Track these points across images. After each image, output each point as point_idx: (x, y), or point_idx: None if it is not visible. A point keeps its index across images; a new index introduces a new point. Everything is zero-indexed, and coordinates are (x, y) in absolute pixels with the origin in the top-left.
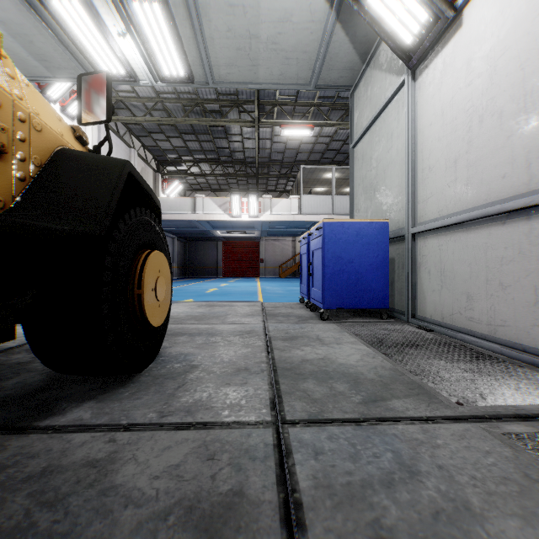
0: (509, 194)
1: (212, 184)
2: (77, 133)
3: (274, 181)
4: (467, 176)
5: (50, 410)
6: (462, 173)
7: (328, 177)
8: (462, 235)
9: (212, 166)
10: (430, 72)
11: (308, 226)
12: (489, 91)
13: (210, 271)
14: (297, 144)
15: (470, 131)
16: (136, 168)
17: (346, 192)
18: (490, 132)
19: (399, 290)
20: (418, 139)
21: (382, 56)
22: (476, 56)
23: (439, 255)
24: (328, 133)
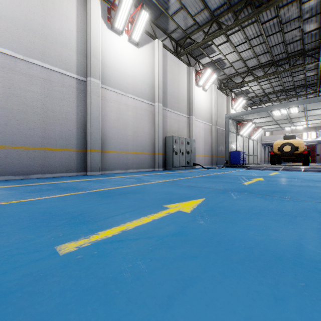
0: None
1: None
2: None
3: None
4: None
5: None
6: None
7: None
8: None
9: None
10: None
11: None
12: None
13: None
14: None
15: None
16: None
17: None
18: None
19: None
20: None
21: None
22: None
23: None
24: None
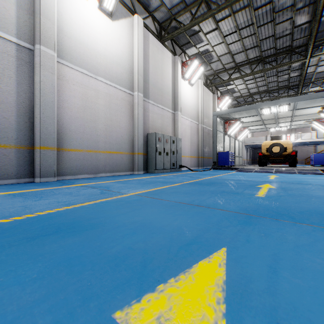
0: None
1: None
2: None
3: None
4: None
5: None
6: None
7: None
8: None
9: None
10: None
11: (322, 141)
12: None
13: None
14: None
15: None
16: None
17: None
18: None
19: None
20: None
21: None
22: None
23: None
24: None
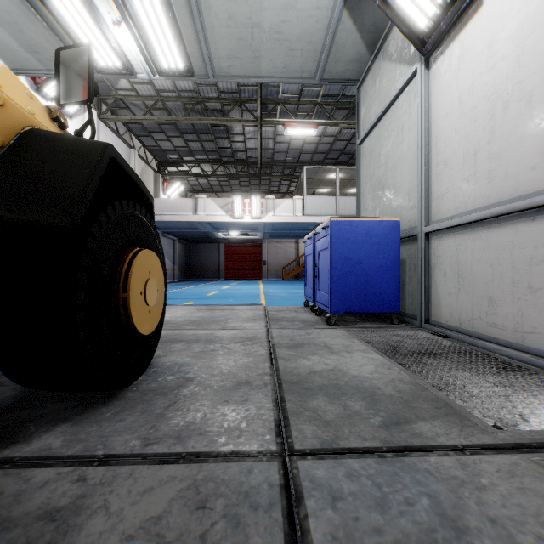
0: (539, 187)
1: (214, 185)
2: (54, 114)
3: (276, 182)
4: (489, 169)
5: (15, 436)
6: (483, 165)
7: (331, 177)
8: (483, 233)
9: (214, 166)
10: (446, 59)
11: (312, 228)
12: (515, 74)
13: (212, 274)
14: (301, 144)
15: (492, 120)
16: (136, 168)
17: (350, 193)
18: (516, 119)
19: (411, 294)
20: (433, 131)
21: (392, 46)
22: (499, 37)
23: (456, 256)
24: (331, 133)
